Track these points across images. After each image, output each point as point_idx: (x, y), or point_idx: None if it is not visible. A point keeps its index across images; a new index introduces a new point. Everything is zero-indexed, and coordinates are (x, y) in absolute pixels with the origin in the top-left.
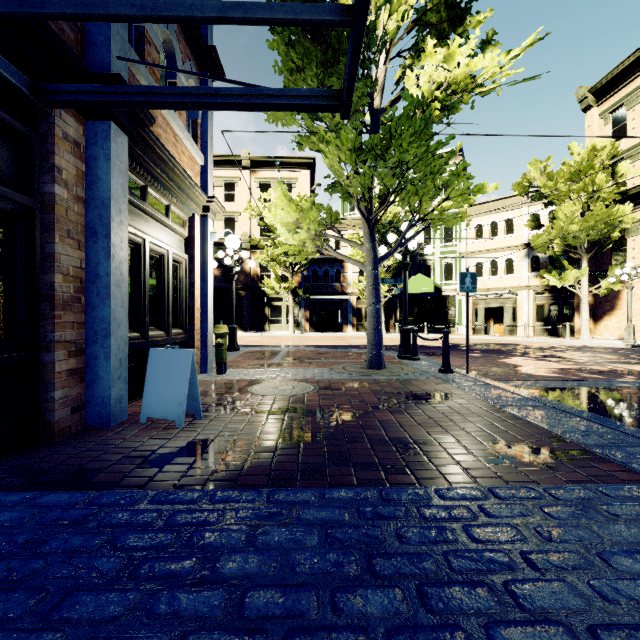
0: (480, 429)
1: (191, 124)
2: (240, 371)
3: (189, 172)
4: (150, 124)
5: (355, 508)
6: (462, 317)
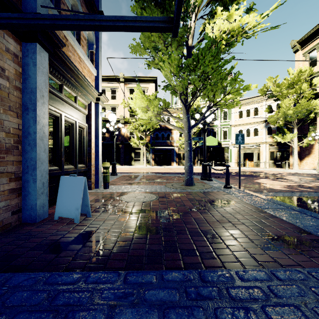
0: (254, 224)
1: (90, 53)
2: (116, 187)
3: (88, 79)
4: (61, 47)
5: (183, 289)
6: (232, 158)
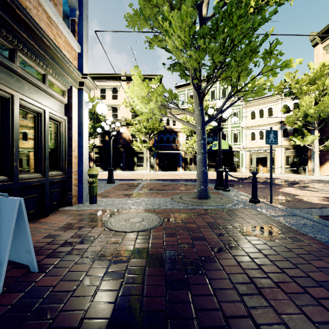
0: None
1: (70, 22)
2: (108, 201)
3: (66, 53)
4: None
5: None
6: (243, 163)
